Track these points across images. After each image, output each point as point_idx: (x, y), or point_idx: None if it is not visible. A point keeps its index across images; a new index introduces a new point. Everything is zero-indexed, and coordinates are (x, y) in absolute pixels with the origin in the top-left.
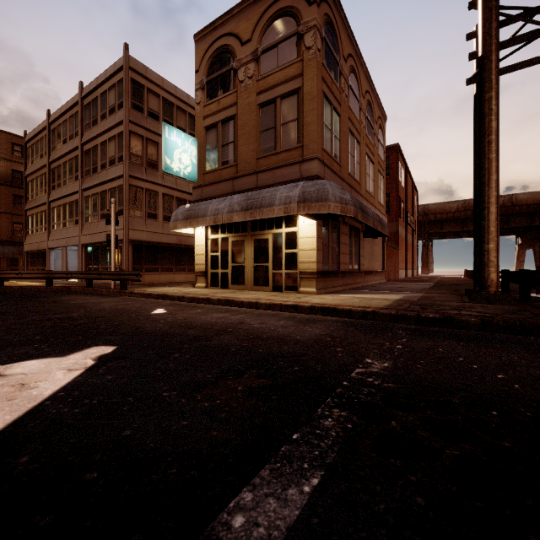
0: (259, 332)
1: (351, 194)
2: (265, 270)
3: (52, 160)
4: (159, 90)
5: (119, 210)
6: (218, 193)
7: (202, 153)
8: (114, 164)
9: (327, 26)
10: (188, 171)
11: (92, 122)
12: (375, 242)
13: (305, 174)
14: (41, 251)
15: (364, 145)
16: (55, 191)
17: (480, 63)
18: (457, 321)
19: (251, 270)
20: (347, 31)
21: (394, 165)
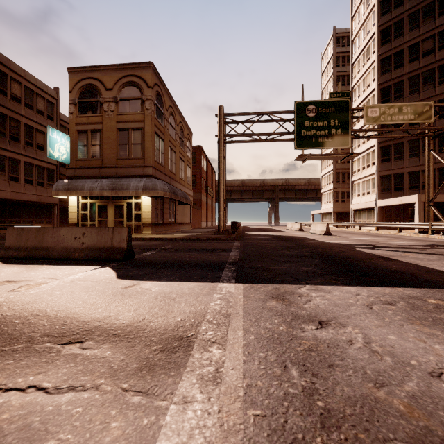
0: (132, 244)
1: (169, 185)
2: (121, 222)
3: None
4: (21, 79)
5: None
6: (89, 175)
7: (75, 147)
8: None
9: (157, 97)
10: (64, 157)
11: None
12: (186, 206)
13: (146, 173)
14: None
15: (178, 153)
16: None
17: (218, 141)
18: (201, 239)
19: (112, 222)
20: (168, 94)
21: (199, 158)
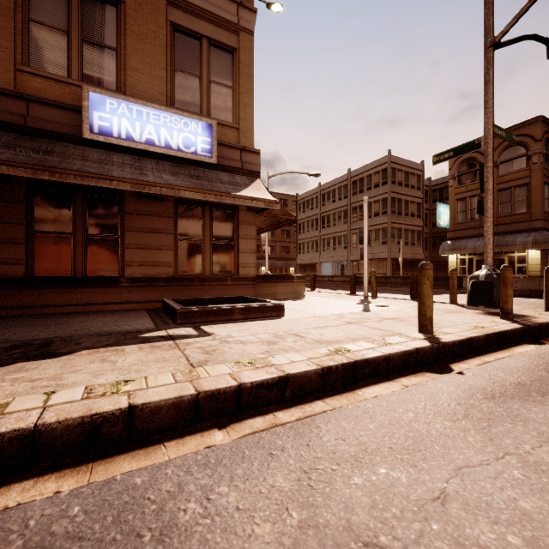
0: None
1: None
2: None
3: (323, 212)
4: (402, 168)
5: (382, 241)
6: (467, 235)
7: (454, 213)
8: (378, 216)
9: (546, 144)
10: (446, 224)
11: (358, 191)
12: None
13: (533, 227)
14: (311, 264)
15: None
16: (325, 229)
17: None
18: None
19: None
20: None
21: None
